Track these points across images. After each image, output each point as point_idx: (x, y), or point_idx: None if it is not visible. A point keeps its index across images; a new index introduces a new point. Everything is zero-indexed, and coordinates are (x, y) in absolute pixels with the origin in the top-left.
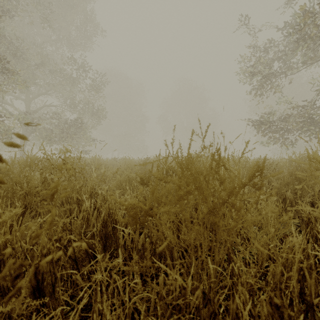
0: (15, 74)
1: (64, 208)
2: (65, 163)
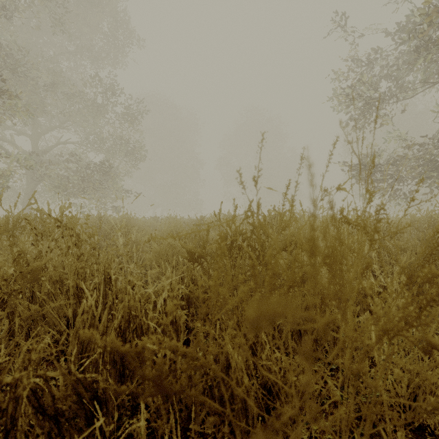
0: (12, 97)
1: (55, 304)
2: (60, 226)
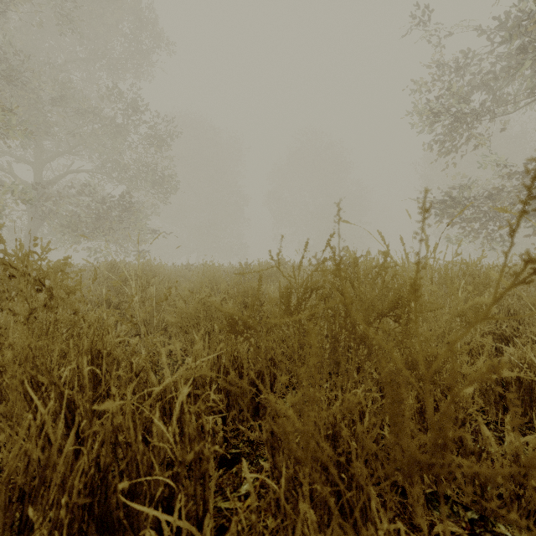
0: (4, 110)
1: None
2: (14, 275)
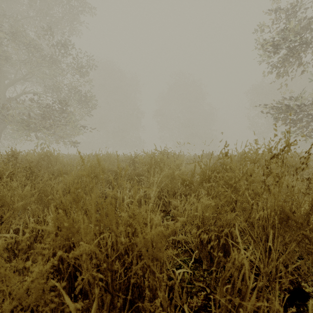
0: None
1: None
2: None
